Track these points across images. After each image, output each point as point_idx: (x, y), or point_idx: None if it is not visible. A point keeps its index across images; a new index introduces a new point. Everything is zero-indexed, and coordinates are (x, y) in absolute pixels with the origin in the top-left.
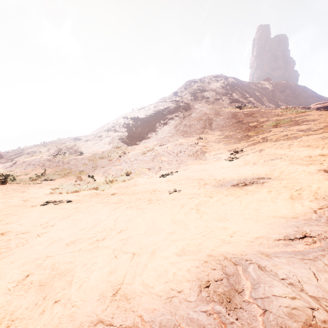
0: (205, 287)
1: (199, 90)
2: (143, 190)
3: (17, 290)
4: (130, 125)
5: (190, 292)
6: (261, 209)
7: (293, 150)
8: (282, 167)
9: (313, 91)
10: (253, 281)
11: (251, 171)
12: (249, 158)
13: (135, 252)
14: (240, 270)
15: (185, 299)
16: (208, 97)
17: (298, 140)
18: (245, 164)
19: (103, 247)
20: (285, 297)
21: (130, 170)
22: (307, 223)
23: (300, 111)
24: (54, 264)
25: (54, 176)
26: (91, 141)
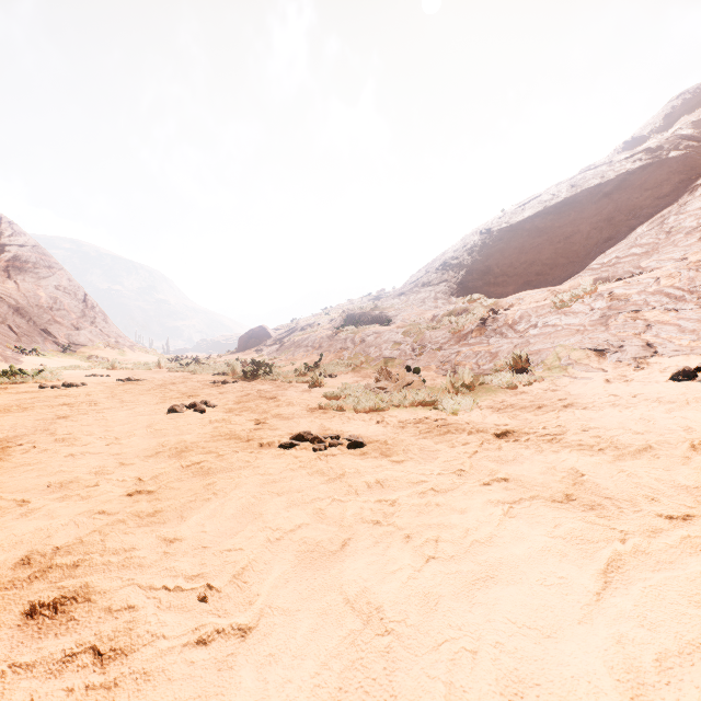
0: None
1: None
2: (665, 437)
3: None
4: (500, 248)
5: None
6: None
7: None
8: None
9: None
10: None
11: None
12: None
13: None
14: None
15: None
16: None
17: None
18: None
19: None
20: None
21: (525, 355)
22: None
23: None
24: None
25: (335, 368)
26: (407, 295)
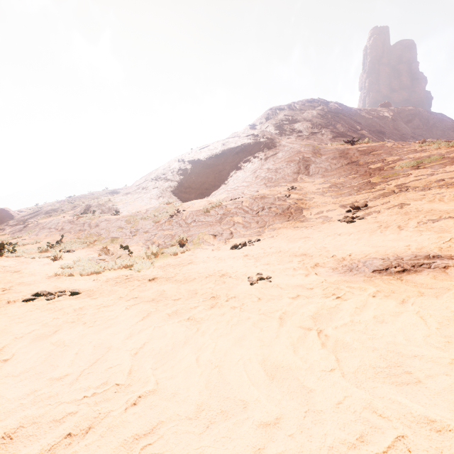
0: None
1: (287, 121)
2: (203, 274)
3: None
4: (188, 172)
5: None
6: None
7: None
8: None
9: None
10: None
11: (402, 242)
12: (384, 217)
13: None
14: None
15: None
16: (300, 130)
17: None
18: (381, 229)
19: None
20: None
21: (186, 237)
22: None
23: (453, 144)
24: None
25: (73, 245)
26: (132, 194)
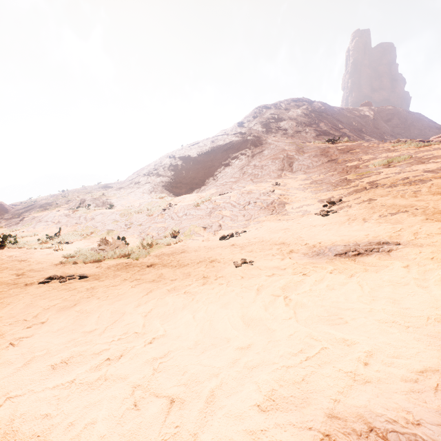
0: None
1: (273, 120)
2: (195, 260)
3: None
4: (179, 167)
5: None
6: (403, 301)
7: (424, 200)
8: (413, 225)
9: (431, 121)
10: None
11: (363, 232)
12: (354, 211)
13: (174, 397)
14: None
15: None
16: (285, 128)
17: (427, 185)
18: (349, 221)
19: (116, 379)
20: None
21: (178, 229)
22: None
23: (422, 145)
24: (13, 419)
25: (71, 237)
26: (125, 189)
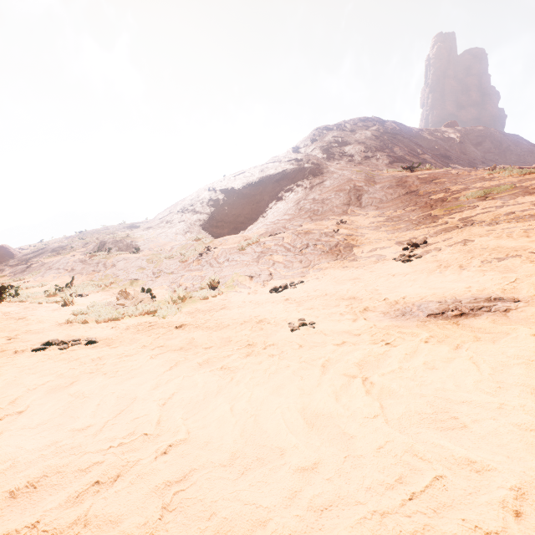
0: None
1: (336, 144)
2: (238, 320)
3: None
4: (220, 202)
5: None
6: None
7: None
8: (533, 274)
9: (531, 144)
10: None
11: (463, 284)
12: (445, 255)
13: None
14: None
15: None
16: (351, 154)
17: None
18: (441, 269)
19: (102, 523)
20: None
21: (218, 279)
22: None
23: (528, 172)
24: None
25: (86, 289)
26: (154, 229)
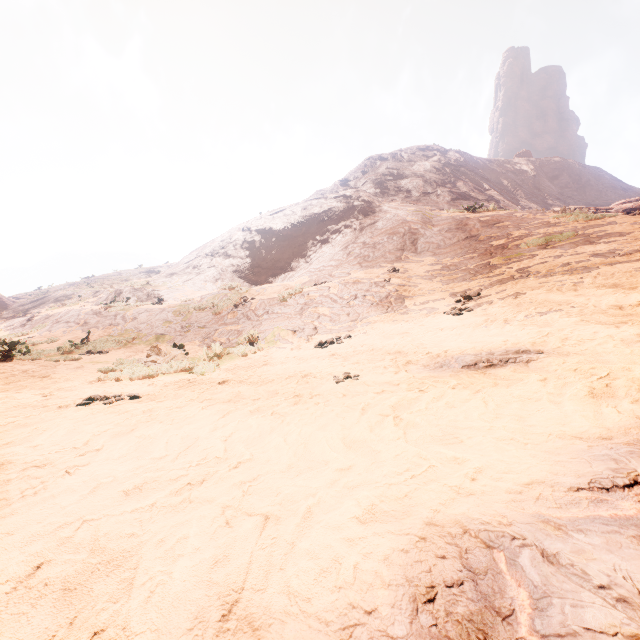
0: (426, 601)
1: (391, 177)
2: (283, 375)
3: (13, 602)
4: (257, 245)
5: (394, 615)
6: (529, 418)
7: (585, 295)
8: (564, 328)
9: (615, 178)
10: (534, 591)
11: (502, 338)
12: (494, 309)
13: (269, 514)
14: (500, 562)
15: (382, 632)
16: (408, 189)
17: (593, 274)
18: (487, 323)
19: (202, 501)
20: (615, 635)
21: (257, 333)
22: (636, 451)
23: (593, 217)
24: (97, 538)
25: (106, 345)
26: (179, 275)
